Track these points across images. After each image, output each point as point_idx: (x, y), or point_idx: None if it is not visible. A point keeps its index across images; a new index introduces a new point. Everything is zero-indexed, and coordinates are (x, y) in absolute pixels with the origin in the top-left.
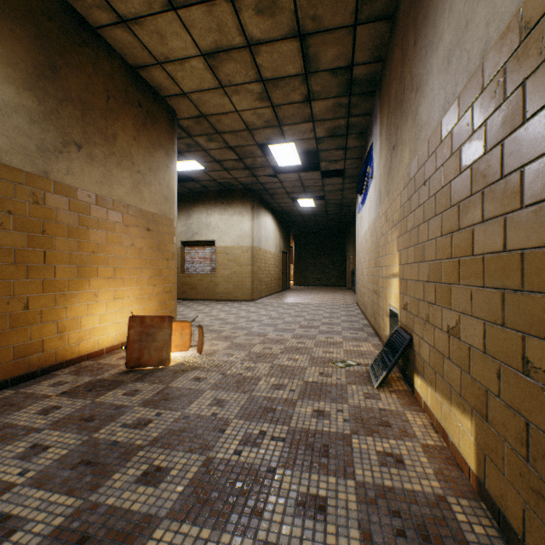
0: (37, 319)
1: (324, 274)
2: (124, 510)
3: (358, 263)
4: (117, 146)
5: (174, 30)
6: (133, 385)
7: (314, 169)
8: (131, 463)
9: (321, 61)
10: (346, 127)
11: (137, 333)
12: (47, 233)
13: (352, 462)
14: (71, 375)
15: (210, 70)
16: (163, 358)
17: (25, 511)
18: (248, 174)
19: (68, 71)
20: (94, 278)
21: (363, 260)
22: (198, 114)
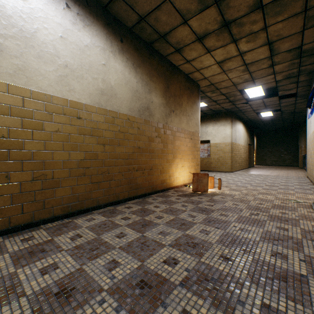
0: (164, 172)
1: (279, 158)
2: (220, 219)
3: (308, 150)
4: (182, 108)
5: (207, 58)
6: (198, 196)
7: (273, 95)
8: (214, 212)
9: (280, 49)
10: (297, 72)
11: (195, 179)
12: (166, 143)
13: (299, 225)
14: (174, 191)
15: (219, 67)
16: (205, 190)
17: (194, 214)
18: (230, 104)
19: (171, 86)
20: (177, 158)
21: (311, 148)
22: (209, 84)
